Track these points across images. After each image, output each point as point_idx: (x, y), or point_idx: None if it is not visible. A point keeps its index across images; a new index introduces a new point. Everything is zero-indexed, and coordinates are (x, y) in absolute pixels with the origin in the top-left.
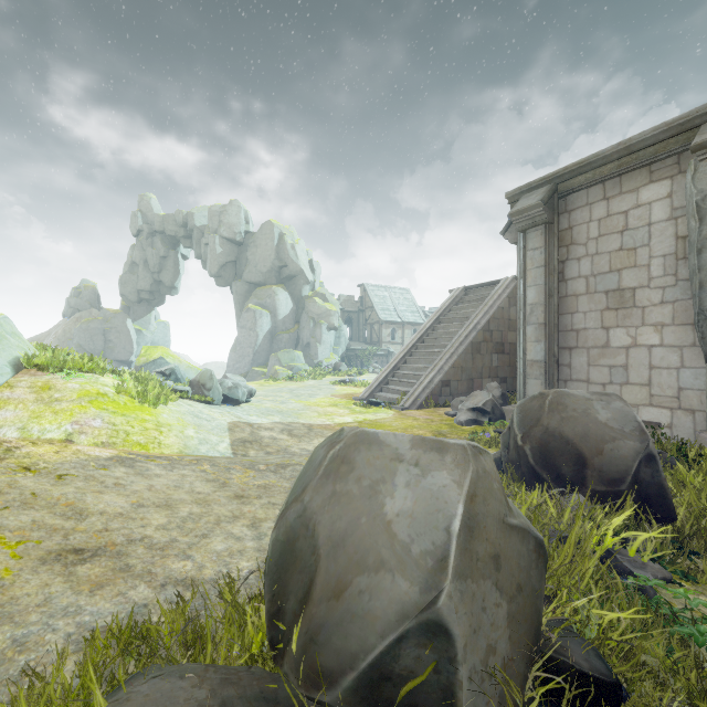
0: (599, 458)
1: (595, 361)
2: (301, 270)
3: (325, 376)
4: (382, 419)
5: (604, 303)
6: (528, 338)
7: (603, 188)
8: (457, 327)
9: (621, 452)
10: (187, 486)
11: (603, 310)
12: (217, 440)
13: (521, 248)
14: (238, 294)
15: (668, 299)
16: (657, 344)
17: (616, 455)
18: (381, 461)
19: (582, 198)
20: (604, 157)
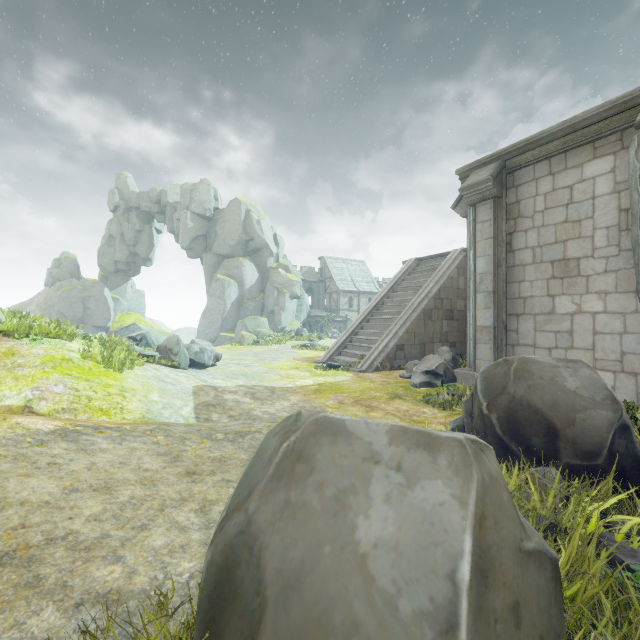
0: (571, 429)
1: (542, 327)
2: (265, 243)
3: (288, 340)
4: (341, 381)
5: (550, 272)
6: (478, 305)
7: (549, 164)
8: (410, 295)
9: (594, 422)
10: (134, 462)
11: (549, 279)
12: (180, 404)
13: (471, 221)
14: (207, 265)
15: (612, 269)
16: (601, 310)
17: (589, 426)
18: (350, 460)
19: (529, 173)
20: (550, 134)
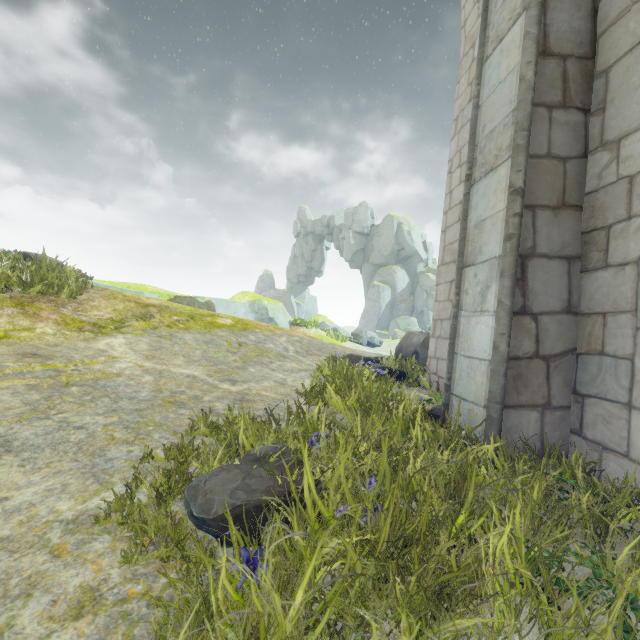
0: None
1: None
2: (415, 251)
3: None
4: None
5: None
6: None
7: None
8: None
9: None
10: (371, 354)
11: None
12: None
13: None
14: (365, 274)
15: None
16: None
17: None
18: (413, 335)
19: None
20: None
